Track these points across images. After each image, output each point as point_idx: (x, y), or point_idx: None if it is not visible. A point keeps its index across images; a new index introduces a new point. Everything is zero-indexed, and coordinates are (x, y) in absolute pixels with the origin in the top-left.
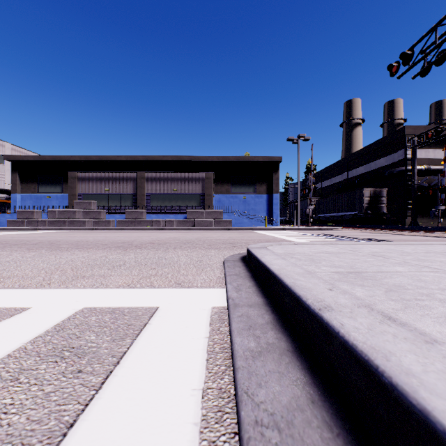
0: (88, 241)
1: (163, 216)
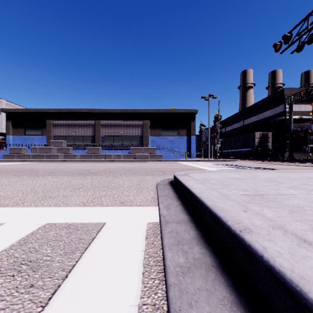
0: (58, 169)
1: (113, 151)
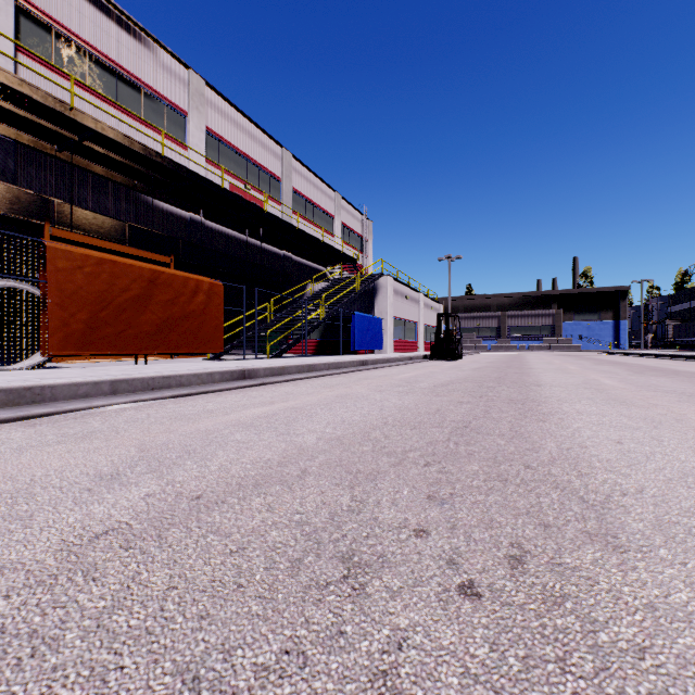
0: None
1: (523, 342)
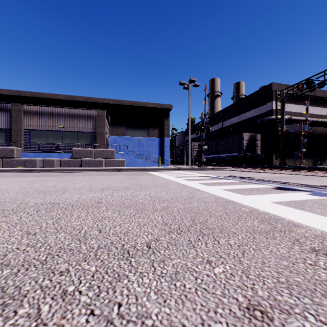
0: None
1: (44, 155)
